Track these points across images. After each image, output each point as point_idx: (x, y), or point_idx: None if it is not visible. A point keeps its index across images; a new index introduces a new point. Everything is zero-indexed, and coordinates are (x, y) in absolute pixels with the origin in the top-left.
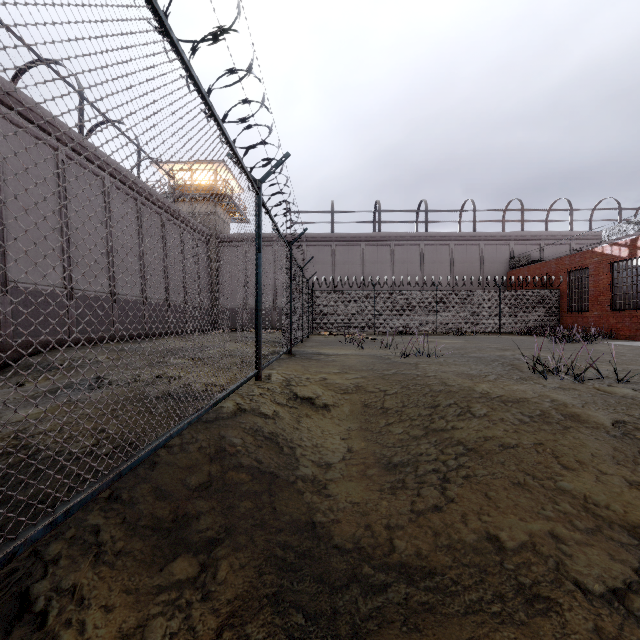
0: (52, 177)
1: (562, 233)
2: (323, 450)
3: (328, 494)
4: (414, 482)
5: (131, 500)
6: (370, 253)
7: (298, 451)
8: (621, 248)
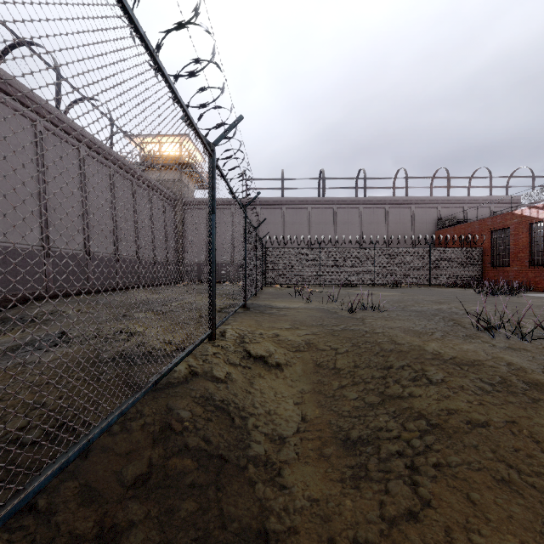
0: (30, 146)
1: (483, 198)
2: (276, 419)
3: (283, 485)
4: (378, 470)
5: (48, 509)
6: (316, 215)
7: (250, 422)
8: (539, 210)
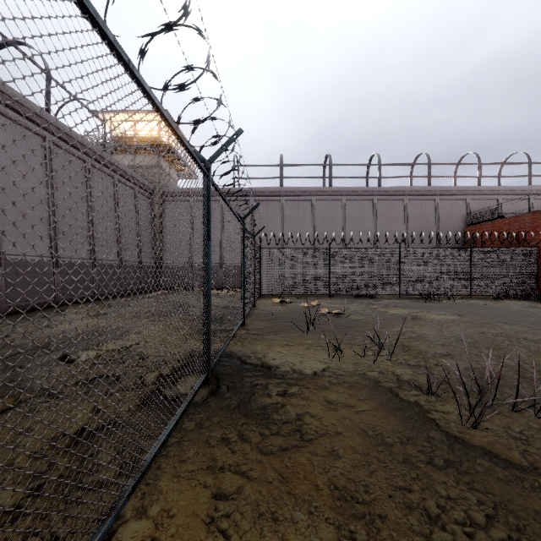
0: None
1: (521, 187)
2: None
3: None
4: None
5: None
6: (321, 208)
7: None
8: None
